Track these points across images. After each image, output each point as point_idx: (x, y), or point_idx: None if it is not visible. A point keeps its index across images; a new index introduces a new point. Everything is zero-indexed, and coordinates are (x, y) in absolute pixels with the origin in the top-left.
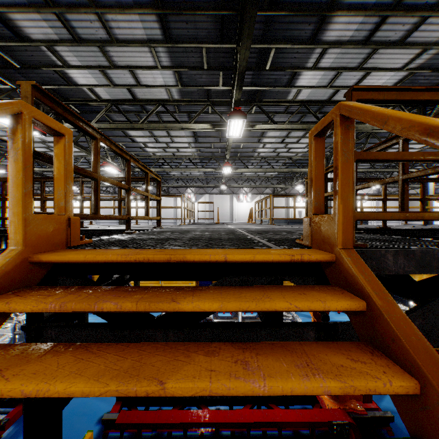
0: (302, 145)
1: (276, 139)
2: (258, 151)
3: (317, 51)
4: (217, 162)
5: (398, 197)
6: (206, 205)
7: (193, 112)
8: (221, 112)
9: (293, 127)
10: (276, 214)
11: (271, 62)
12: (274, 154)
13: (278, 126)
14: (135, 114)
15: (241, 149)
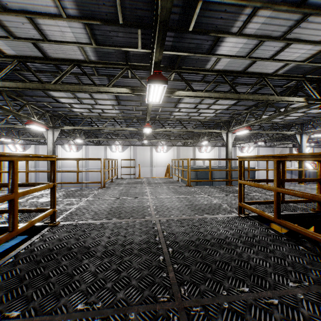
0: (211, 110)
1: (190, 105)
2: (174, 114)
3: (247, 12)
4: (139, 122)
5: (272, 149)
6: (131, 154)
7: (113, 76)
8: (141, 78)
9: (210, 95)
10: (186, 161)
11: (195, 22)
12: (187, 117)
13: (196, 94)
14: (51, 74)
15: (160, 112)
